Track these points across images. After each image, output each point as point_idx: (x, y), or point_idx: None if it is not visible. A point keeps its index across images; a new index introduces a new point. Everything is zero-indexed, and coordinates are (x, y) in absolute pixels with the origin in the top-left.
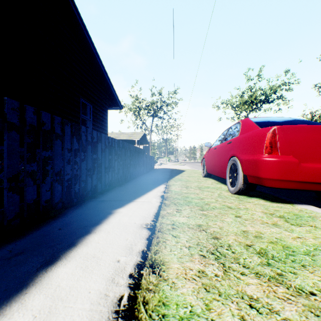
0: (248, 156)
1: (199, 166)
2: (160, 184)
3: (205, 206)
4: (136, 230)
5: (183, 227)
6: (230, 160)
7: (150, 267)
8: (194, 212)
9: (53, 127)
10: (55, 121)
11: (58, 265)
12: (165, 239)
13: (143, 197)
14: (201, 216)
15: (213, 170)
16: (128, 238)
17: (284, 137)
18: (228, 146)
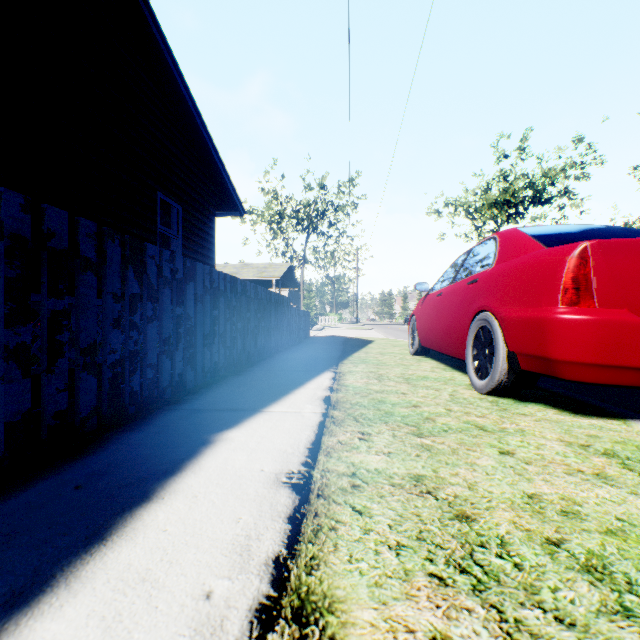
0: (520, 310)
1: (402, 331)
2: (323, 371)
3: (426, 424)
4: (262, 493)
5: (378, 485)
6: (475, 319)
7: (295, 621)
8: (402, 442)
9: (76, 244)
10: (82, 230)
11: (40, 610)
12: (336, 520)
13: (284, 402)
14: (419, 451)
15: (435, 340)
16: (241, 516)
17: (607, 266)
18: (470, 288)
